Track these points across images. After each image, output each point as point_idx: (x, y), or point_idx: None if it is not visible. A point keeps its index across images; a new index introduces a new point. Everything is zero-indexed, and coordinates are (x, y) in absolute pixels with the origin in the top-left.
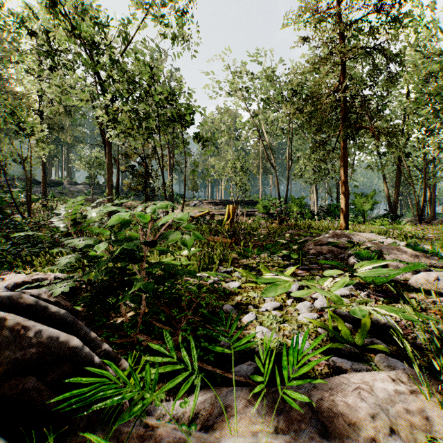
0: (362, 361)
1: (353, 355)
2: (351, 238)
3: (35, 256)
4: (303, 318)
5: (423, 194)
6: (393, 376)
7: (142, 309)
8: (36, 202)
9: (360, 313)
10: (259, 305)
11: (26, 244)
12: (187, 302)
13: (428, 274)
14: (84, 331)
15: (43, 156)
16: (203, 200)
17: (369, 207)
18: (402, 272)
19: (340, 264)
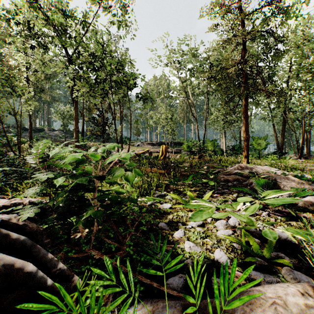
0: (271, 273)
1: (263, 267)
2: (251, 169)
3: (21, 183)
4: (221, 234)
5: (302, 137)
6: (299, 288)
7: (94, 229)
8: (25, 143)
9: (271, 235)
10: (186, 223)
11: (14, 174)
12: (131, 221)
13: (312, 198)
14: (42, 254)
15: (29, 110)
16: (144, 142)
17: (263, 147)
18: (294, 196)
19: (246, 190)
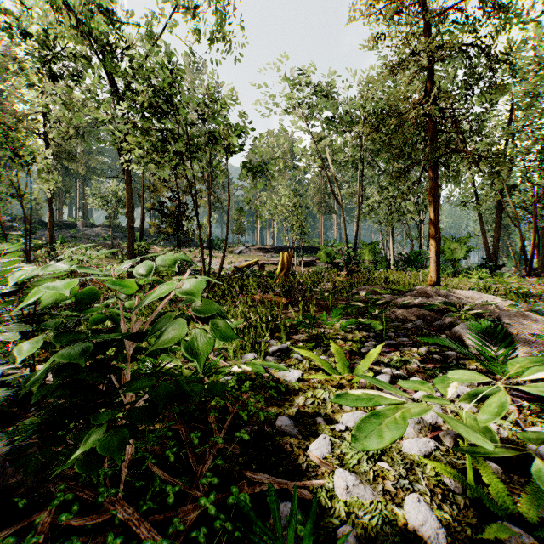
0: None
1: None
2: (445, 297)
3: None
4: (412, 450)
5: (532, 238)
6: None
7: (127, 450)
8: (42, 248)
9: None
10: (333, 417)
11: (9, 307)
12: (218, 414)
13: None
14: None
15: (47, 190)
16: (251, 246)
17: (463, 255)
18: None
19: (449, 342)
